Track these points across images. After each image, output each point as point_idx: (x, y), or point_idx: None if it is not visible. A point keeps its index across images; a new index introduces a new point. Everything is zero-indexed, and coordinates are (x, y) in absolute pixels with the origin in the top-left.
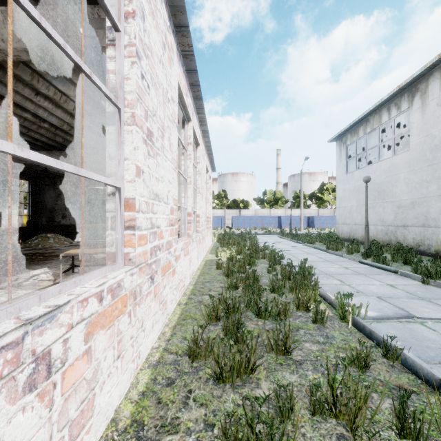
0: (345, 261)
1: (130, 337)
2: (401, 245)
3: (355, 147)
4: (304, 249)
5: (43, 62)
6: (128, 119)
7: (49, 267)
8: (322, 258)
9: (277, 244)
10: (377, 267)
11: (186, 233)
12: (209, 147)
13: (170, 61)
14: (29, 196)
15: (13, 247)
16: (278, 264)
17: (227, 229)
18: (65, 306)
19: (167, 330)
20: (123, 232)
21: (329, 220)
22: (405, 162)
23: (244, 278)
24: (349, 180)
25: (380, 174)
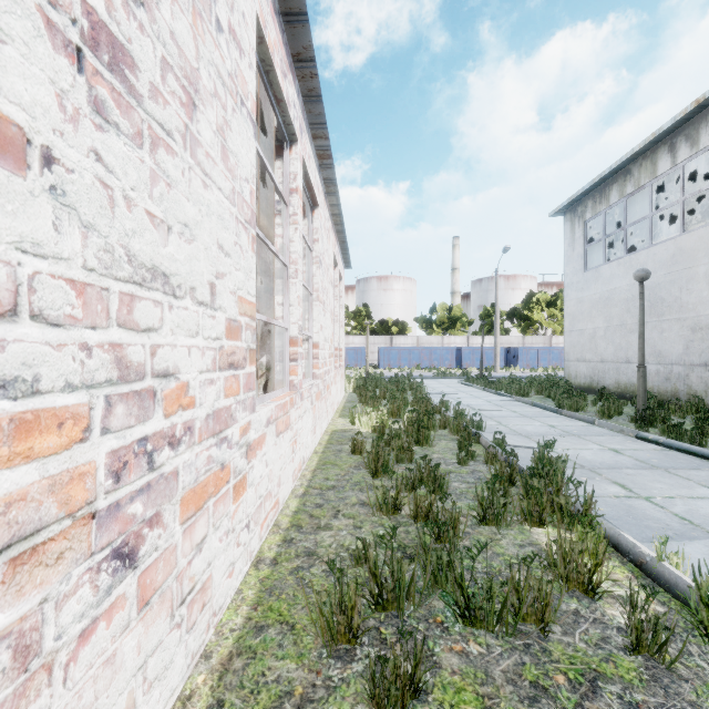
0: (605, 434)
1: None
2: (700, 401)
3: (603, 222)
4: (515, 408)
5: None
6: None
7: None
8: (556, 426)
9: (461, 397)
10: (682, 449)
11: (286, 381)
12: (339, 218)
13: None
14: None
15: None
16: (475, 443)
17: (371, 370)
18: None
19: (202, 682)
20: None
21: (542, 353)
22: (708, 245)
23: (413, 481)
24: (589, 283)
25: (653, 269)
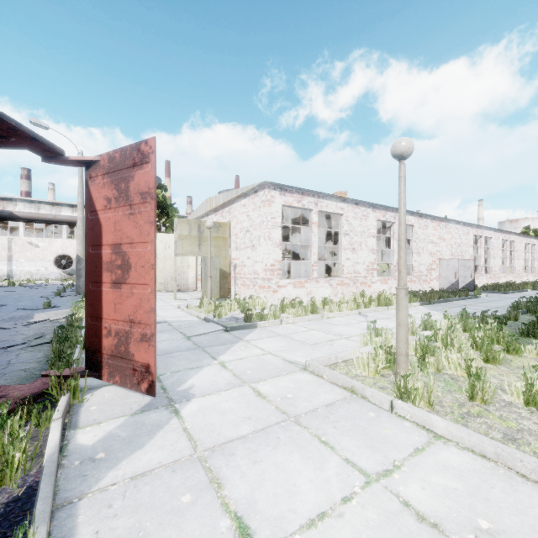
0: None
1: (535, 279)
2: None
3: None
4: None
5: None
6: (535, 260)
7: None
8: None
9: None
10: None
11: None
12: None
13: None
14: None
15: None
16: None
17: None
18: (533, 273)
19: None
20: (534, 270)
21: None
22: None
23: None
24: None
25: None
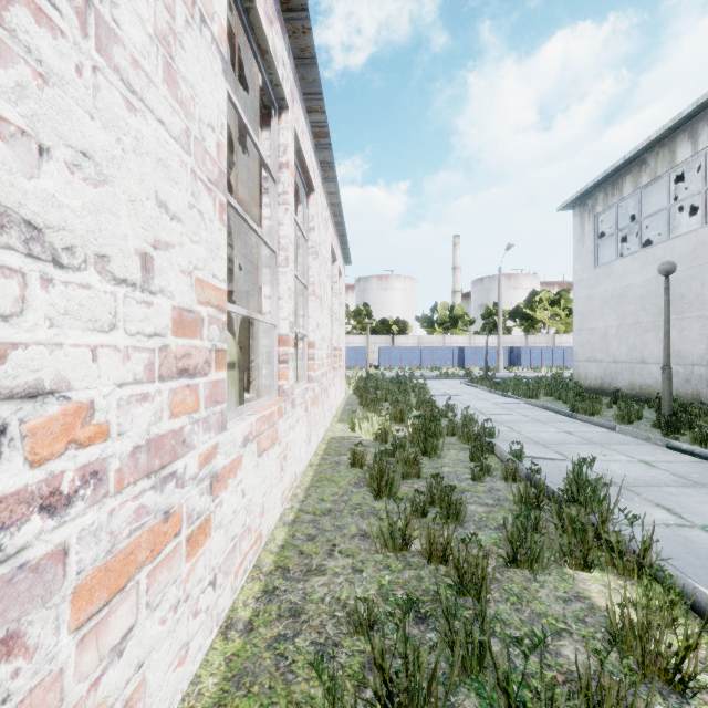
0: (630, 443)
1: None
2: None
3: (615, 215)
4: (525, 411)
5: None
6: None
7: None
8: (574, 433)
9: (466, 399)
10: None
11: (275, 386)
12: (338, 208)
13: None
14: None
15: None
16: (489, 453)
17: (372, 370)
18: None
19: None
20: None
21: (546, 353)
22: None
23: (423, 506)
24: (600, 279)
25: None
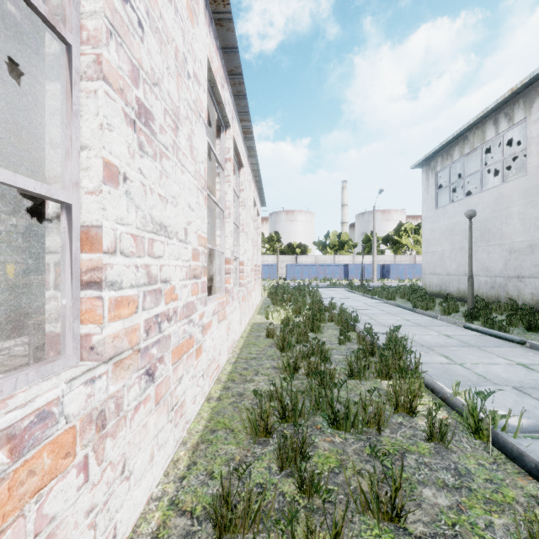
0: (443, 325)
1: (86, 511)
2: (514, 303)
3: (448, 173)
4: (383, 308)
5: (5, 30)
6: (88, 68)
7: (35, 333)
8: (410, 320)
9: (346, 300)
10: (493, 334)
11: (223, 287)
12: (257, 172)
13: (192, 15)
14: (26, 238)
15: (1, 304)
16: (352, 331)
17: (281, 281)
18: None
19: (183, 454)
20: (79, 293)
21: (408, 269)
22: (520, 192)
23: (307, 354)
24: (439, 217)
25: (483, 208)
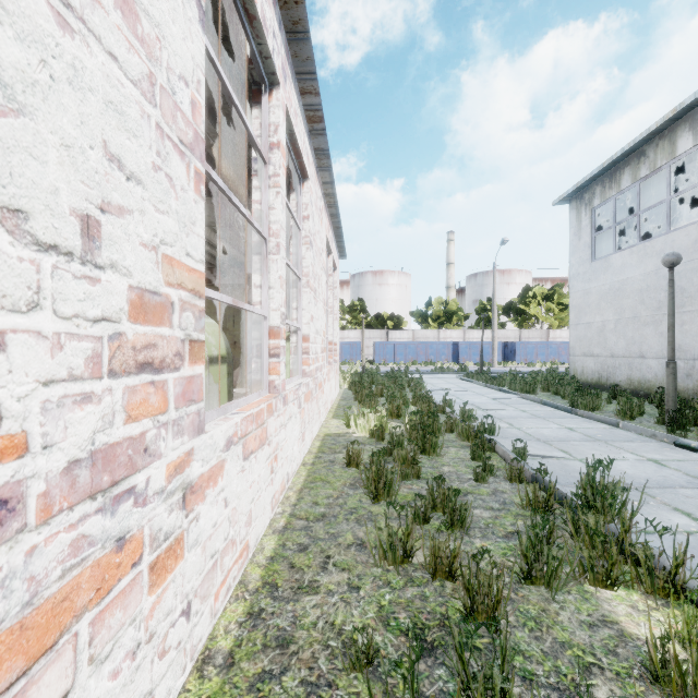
0: (635, 440)
1: None
2: None
3: (613, 208)
4: (523, 407)
5: None
6: None
7: None
8: (576, 429)
9: (463, 393)
10: None
11: (265, 381)
12: (333, 199)
13: None
14: None
15: None
16: (490, 451)
17: (367, 364)
18: None
19: None
20: None
21: (540, 348)
22: None
23: (425, 511)
24: (597, 273)
25: None
